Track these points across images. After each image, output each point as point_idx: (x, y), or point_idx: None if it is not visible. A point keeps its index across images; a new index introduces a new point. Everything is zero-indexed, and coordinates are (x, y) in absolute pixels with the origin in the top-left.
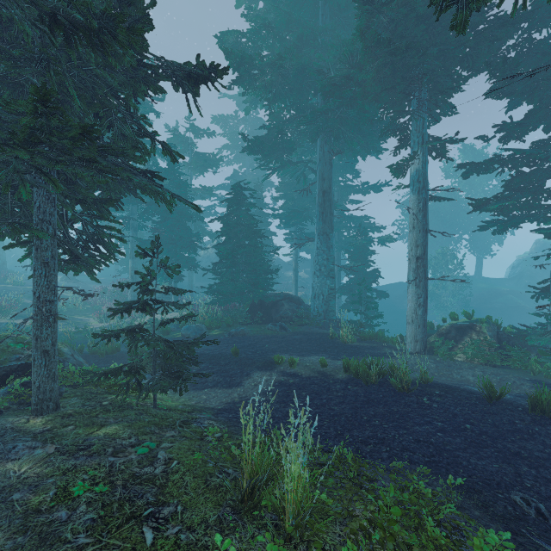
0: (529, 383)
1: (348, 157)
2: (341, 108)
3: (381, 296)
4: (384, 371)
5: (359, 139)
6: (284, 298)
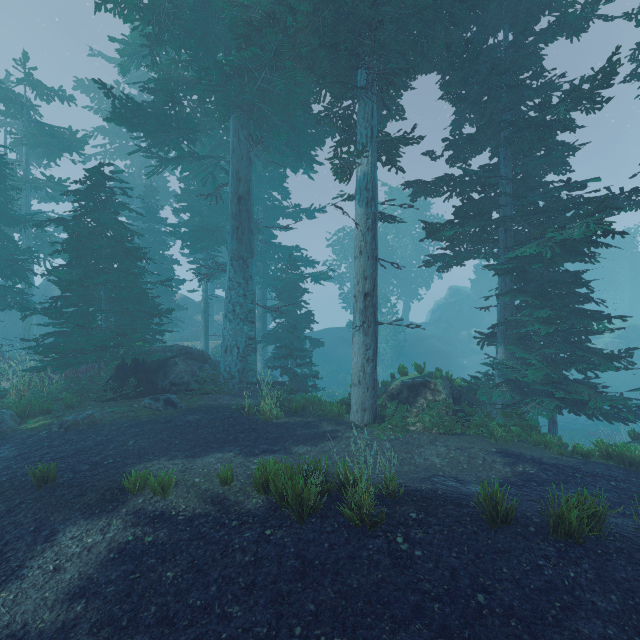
0: (500, 458)
1: (275, 166)
2: (263, 72)
3: (316, 345)
4: (329, 484)
5: (289, 130)
6: (179, 353)
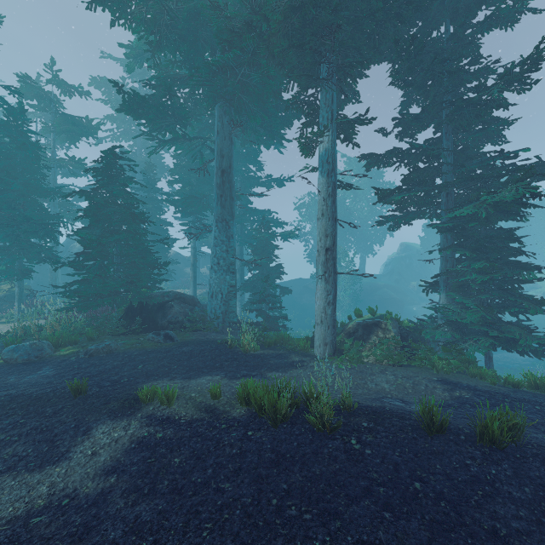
0: (440, 385)
1: (251, 144)
2: (242, 69)
3: (285, 292)
4: (297, 399)
5: (263, 115)
6: (174, 298)
